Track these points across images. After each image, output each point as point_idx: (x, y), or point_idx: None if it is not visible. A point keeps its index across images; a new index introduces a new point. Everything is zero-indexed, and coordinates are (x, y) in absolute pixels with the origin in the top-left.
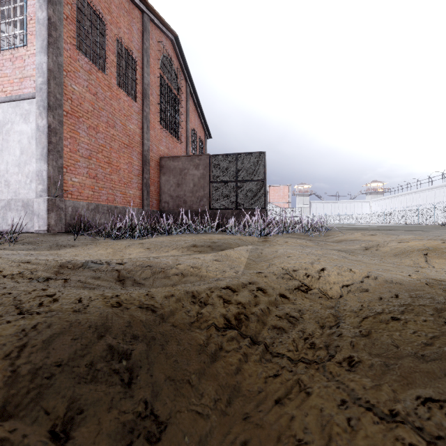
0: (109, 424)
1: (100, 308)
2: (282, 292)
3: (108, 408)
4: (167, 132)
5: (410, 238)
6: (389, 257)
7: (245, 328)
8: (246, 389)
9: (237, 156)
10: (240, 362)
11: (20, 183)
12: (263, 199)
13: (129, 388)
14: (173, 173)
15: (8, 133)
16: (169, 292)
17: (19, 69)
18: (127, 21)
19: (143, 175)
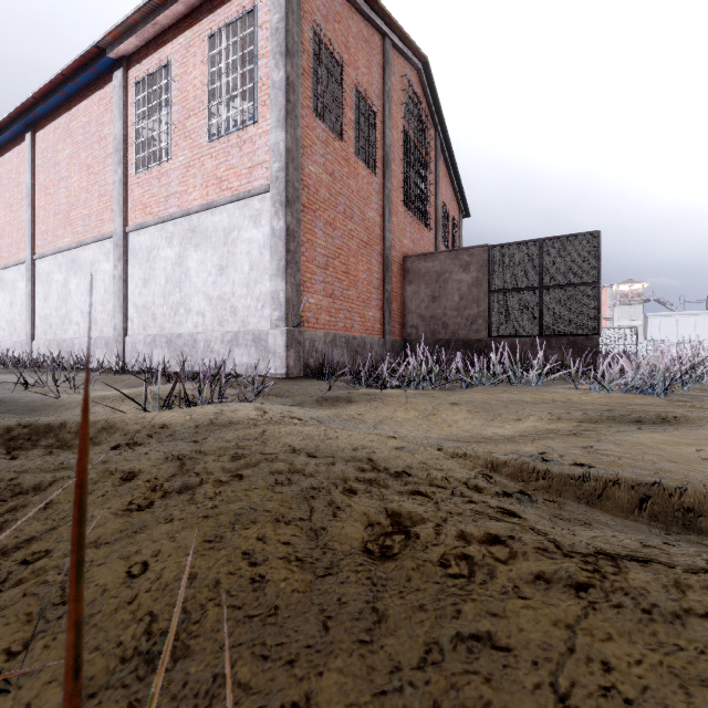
0: None
1: None
2: None
3: None
4: (412, 216)
5: None
6: None
7: None
8: None
9: (542, 244)
10: None
11: (249, 309)
12: (595, 318)
13: None
14: (424, 280)
15: (235, 243)
16: None
17: (248, 155)
18: (366, 56)
19: (384, 287)
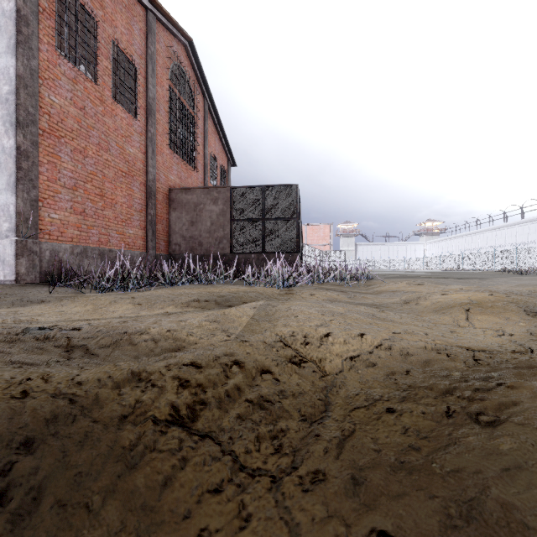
0: None
1: None
2: (266, 366)
3: None
4: (179, 158)
5: (457, 289)
6: (427, 313)
7: (197, 420)
8: (169, 509)
9: (265, 189)
10: (174, 469)
11: None
12: (295, 241)
13: None
14: (185, 208)
15: None
16: (106, 373)
17: None
18: (126, 19)
19: (147, 211)
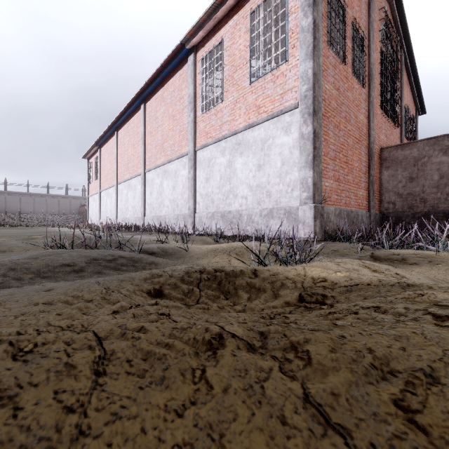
0: None
1: None
2: None
3: None
4: (385, 117)
5: None
6: None
7: None
8: None
9: None
10: None
11: (281, 192)
12: None
13: None
14: (401, 165)
15: (269, 148)
16: None
17: (280, 86)
18: None
19: (369, 173)
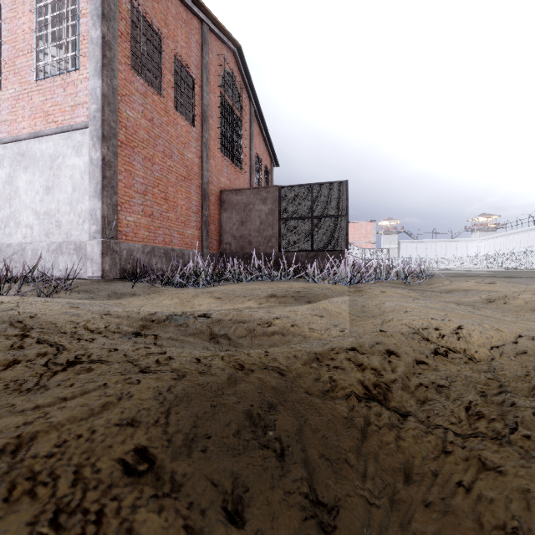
0: (279, 505)
1: (224, 369)
2: (418, 355)
3: (271, 486)
4: (229, 161)
5: None
6: (525, 312)
7: (390, 399)
8: (414, 473)
9: (313, 187)
10: (397, 439)
11: (72, 224)
12: (345, 239)
13: (283, 464)
14: (236, 209)
15: (60, 168)
16: (290, 352)
17: (71, 96)
18: (185, 34)
19: (202, 212)
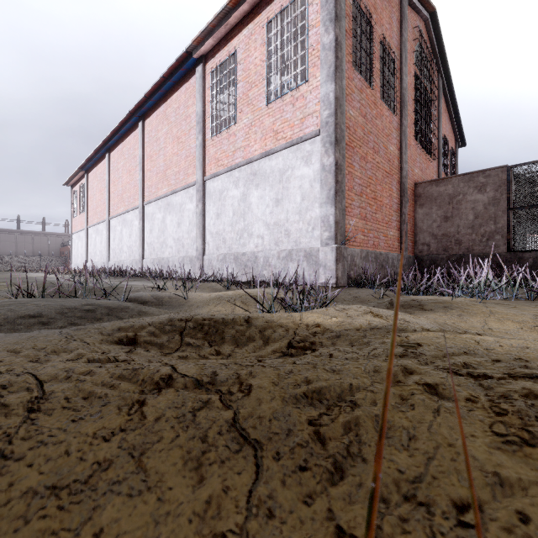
0: None
1: None
2: None
3: None
4: (420, 148)
5: None
6: None
7: None
8: None
9: None
10: None
11: (301, 232)
12: None
13: None
14: (436, 202)
15: (288, 180)
16: None
17: (300, 109)
18: (388, 14)
19: (401, 210)
